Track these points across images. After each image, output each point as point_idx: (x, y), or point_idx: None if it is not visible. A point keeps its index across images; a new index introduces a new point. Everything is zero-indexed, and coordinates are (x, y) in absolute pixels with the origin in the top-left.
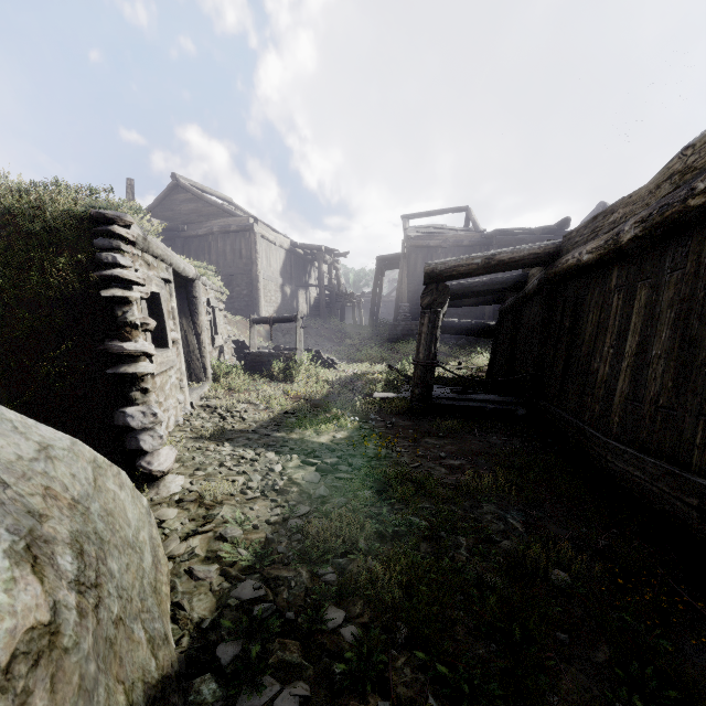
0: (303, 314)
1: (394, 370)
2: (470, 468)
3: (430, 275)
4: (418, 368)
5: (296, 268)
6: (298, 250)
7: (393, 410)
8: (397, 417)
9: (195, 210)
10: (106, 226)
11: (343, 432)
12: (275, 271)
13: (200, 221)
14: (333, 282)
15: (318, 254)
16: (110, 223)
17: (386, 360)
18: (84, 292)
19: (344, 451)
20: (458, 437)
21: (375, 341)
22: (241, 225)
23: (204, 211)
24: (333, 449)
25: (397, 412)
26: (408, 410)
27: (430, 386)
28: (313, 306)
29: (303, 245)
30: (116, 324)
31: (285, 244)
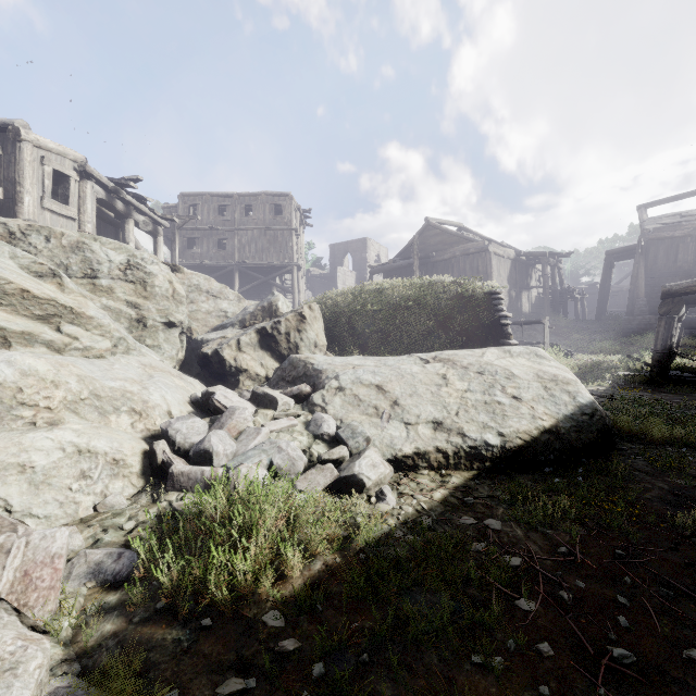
0: (526, 313)
1: (632, 358)
2: (690, 403)
3: (666, 293)
4: (656, 355)
5: (519, 273)
6: (521, 258)
7: (634, 382)
8: (638, 385)
9: (441, 241)
10: (496, 296)
11: (602, 388)
12: (503, 280)
13: (444, 248)
14: (556, 282)
15: (542, 259)
16: (498, 294)
17: (621, 352)
18: (491, 322)
19: (606, 393)
20: (686, 394)
21: (606, 335)
22: (478, 248)
23: (448, 241)
24: (600, 391)
25: (638, 383)
26: (647, 382)
27: (666, 367)
28: (534, 304)
29: (527, 253)
30: (504, 334)
31: (510, 255)
